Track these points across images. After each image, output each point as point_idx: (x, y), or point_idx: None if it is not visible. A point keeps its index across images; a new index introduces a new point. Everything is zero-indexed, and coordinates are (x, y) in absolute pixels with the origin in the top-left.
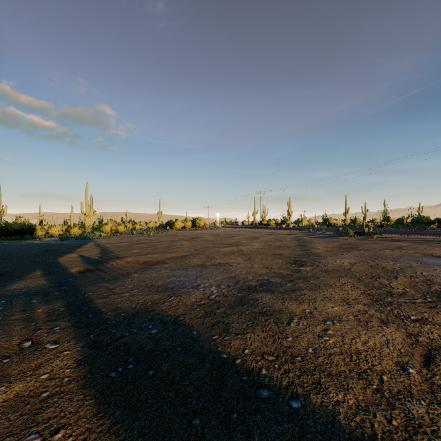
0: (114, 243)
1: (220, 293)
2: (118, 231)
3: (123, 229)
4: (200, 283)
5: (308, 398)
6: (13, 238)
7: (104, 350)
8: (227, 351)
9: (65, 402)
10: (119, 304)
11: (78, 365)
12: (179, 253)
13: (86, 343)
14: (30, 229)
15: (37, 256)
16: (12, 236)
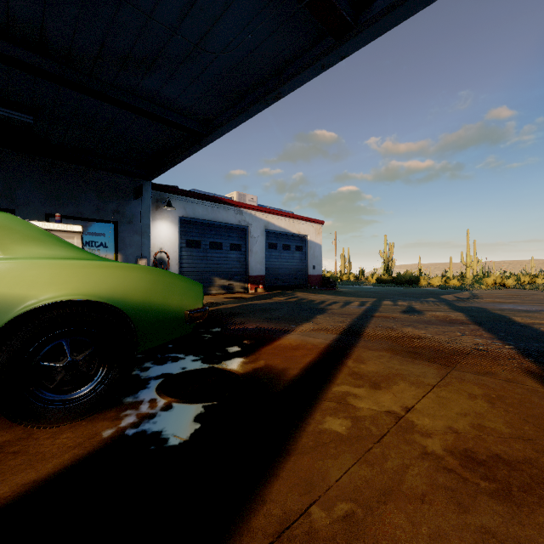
0: (488, 293)
1: (520, 309)
2: (505, 284)
3: (512, 283)
4: (515, 306)
5: (500, 314)
6: (404, 286)
7: (456, 308)
8: (492, 311)
9: (445, 309)
10: (466, 305)
11: (449, 308)
12: (541, 301)
13: (451, 307)
14: (416, 279)
15: (428, 294)
16: (404, 284)
